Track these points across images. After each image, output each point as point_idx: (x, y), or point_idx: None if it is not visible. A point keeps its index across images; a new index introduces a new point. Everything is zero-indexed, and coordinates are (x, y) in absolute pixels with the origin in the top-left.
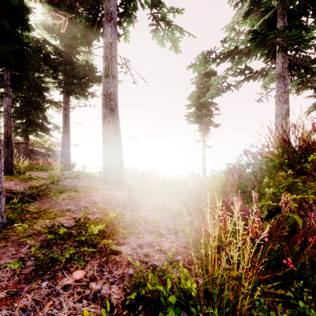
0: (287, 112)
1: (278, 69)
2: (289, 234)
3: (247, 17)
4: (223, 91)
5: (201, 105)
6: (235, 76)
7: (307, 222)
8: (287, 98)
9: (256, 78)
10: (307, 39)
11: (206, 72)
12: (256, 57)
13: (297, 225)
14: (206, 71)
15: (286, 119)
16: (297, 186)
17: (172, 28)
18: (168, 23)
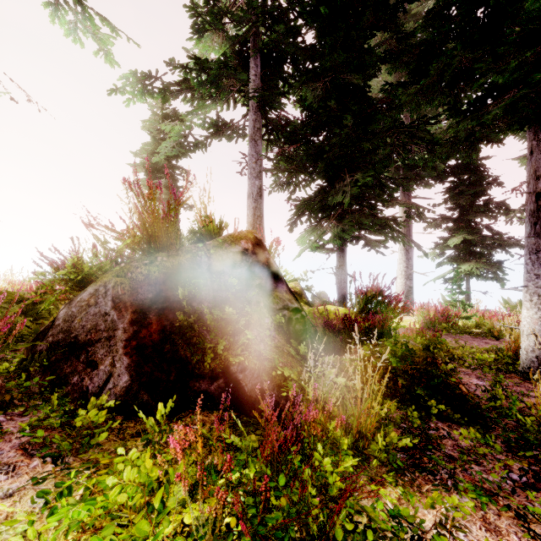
0: (259, 191)
1: (250, 128)
2: (61, 332)
3: (201, 36)
4: (190, 149)
5: (157, 168)
6: (206, 129)
7: (90, 313)
8: (260, 172)
9: (232, 138)
10: (273, 93)
11: (167, 114)
12: (228, 105)
13: (76, 318)
14: (165, 112)
15: (258, 201)
16: (116, 267)
17: (89, 14)
18: (78, 0)
